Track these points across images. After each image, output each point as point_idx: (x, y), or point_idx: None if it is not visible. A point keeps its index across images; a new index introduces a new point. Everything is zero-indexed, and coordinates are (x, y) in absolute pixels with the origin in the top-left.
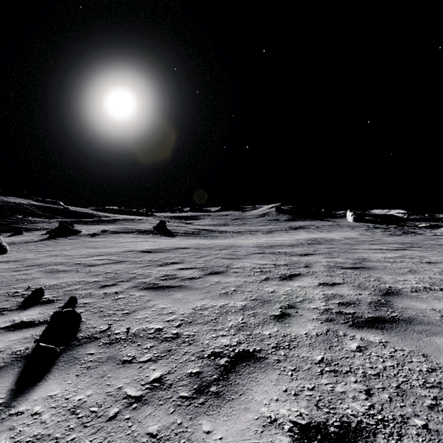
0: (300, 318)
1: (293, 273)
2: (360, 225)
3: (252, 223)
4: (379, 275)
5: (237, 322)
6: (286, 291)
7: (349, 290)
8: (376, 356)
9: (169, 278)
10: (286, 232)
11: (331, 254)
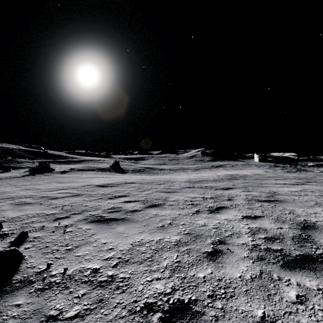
0: (231, 256)
1: (219, 205)
2: (264, 164)
3: (184, 163)
4: (292, 207)
5: (171, 260)
6: (215, 225)
7: (271, 223)
8: (321, 311)
9: (115, 211)
10: (210, 169)
11: (247, 188)
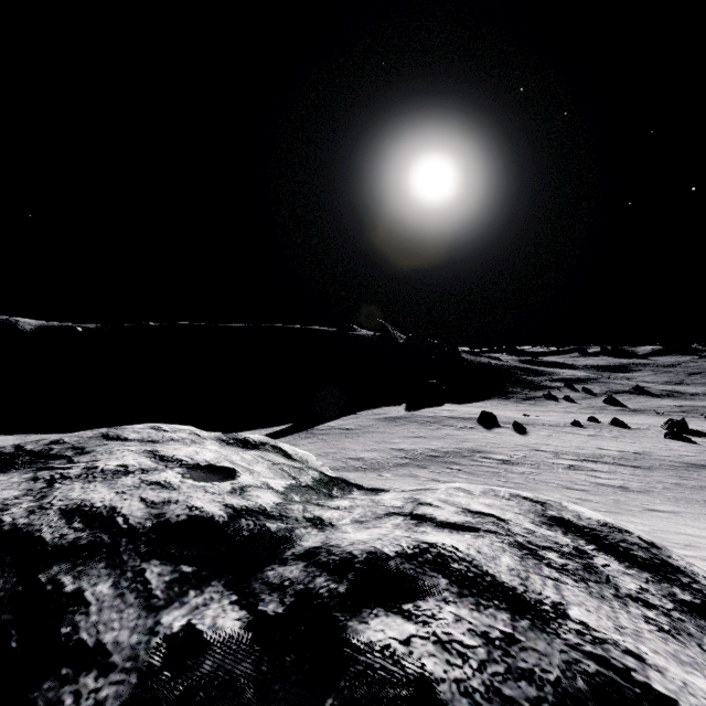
0: None
1: None
2: None
3: None
4: None
5: None
6: None
7: None
8: None
9: None
10: None
11: None
